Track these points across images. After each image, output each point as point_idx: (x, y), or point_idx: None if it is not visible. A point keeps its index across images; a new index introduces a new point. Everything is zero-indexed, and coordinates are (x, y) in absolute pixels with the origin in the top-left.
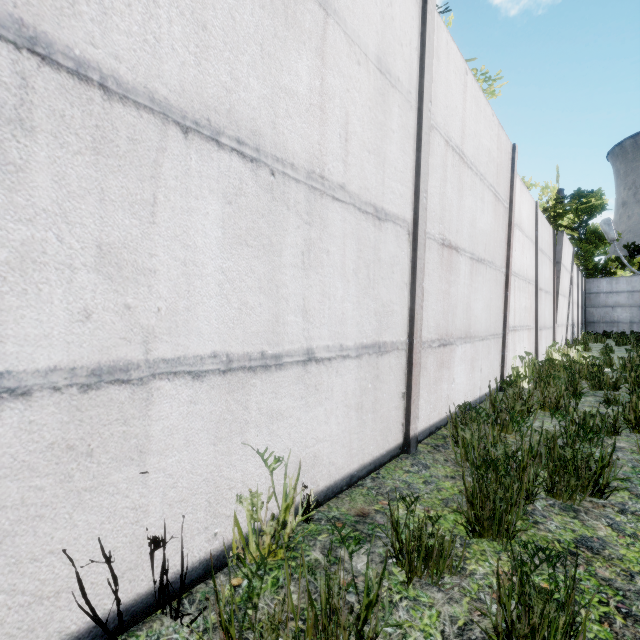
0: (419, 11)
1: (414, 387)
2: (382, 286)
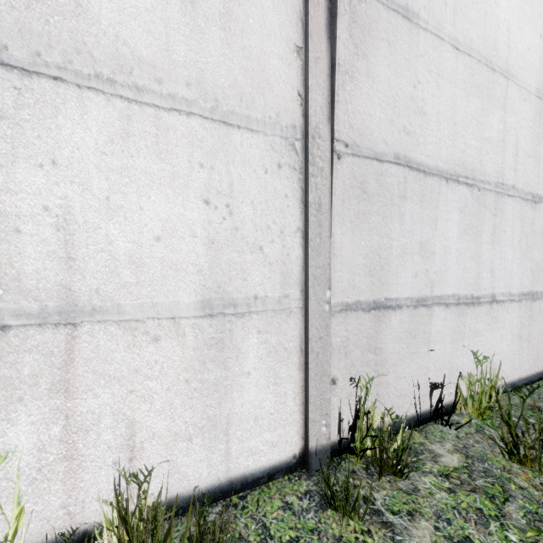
0: None
1: None
2: (535, 250)
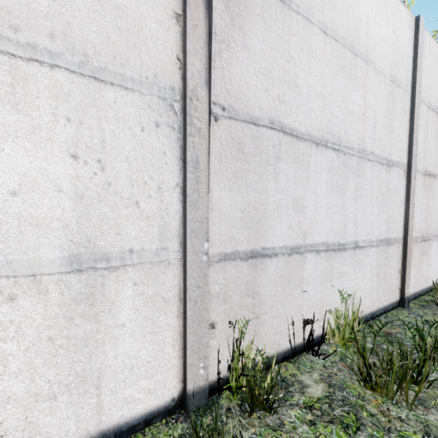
0: (413, 33)
1: (407, 266)
2: (390, 205)
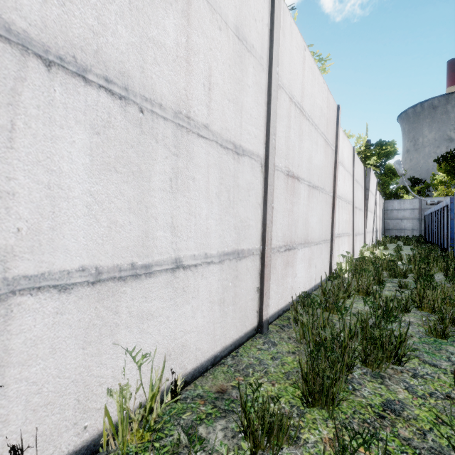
0: None
1: (266, 283)
2: (240, 206)
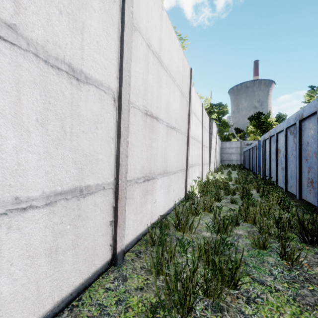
0: None
1: (120, 215)
2: (83, 138)
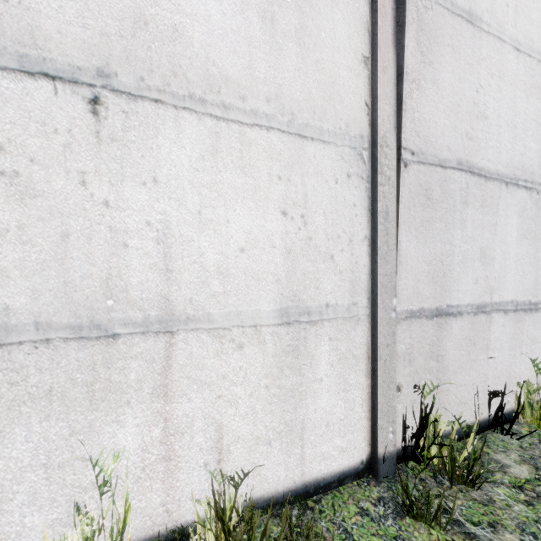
0: None
1: None
2: None
